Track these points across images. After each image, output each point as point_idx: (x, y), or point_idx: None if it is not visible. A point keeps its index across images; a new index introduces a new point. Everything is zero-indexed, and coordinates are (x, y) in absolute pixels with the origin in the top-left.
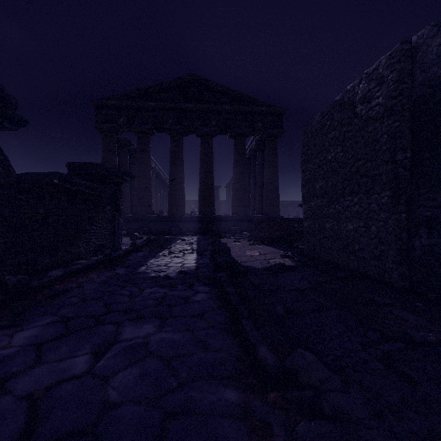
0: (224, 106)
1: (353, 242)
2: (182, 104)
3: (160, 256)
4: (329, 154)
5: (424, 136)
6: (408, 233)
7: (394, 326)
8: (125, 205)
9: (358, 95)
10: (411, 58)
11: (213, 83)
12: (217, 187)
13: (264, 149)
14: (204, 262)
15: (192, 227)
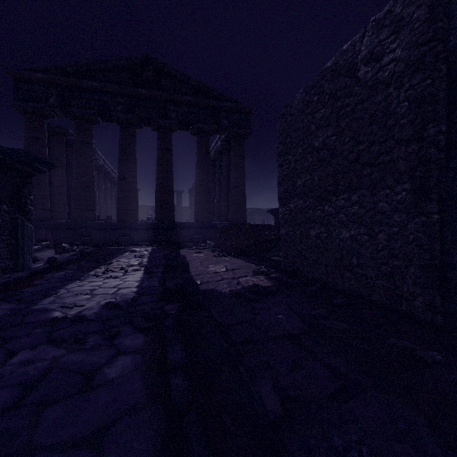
0: (186, 97)
1: (349, 255)
2: (135, 88)
3: (89, 277)
4: (316, 140)
5: None
6: (442, 243)
7: None
8: (59, 209)
9: (361, 52)
10: None
11: (173, 69)
12: (179, 191)
13: (230, 150)
14: (150, 284)
15: (147, 236)
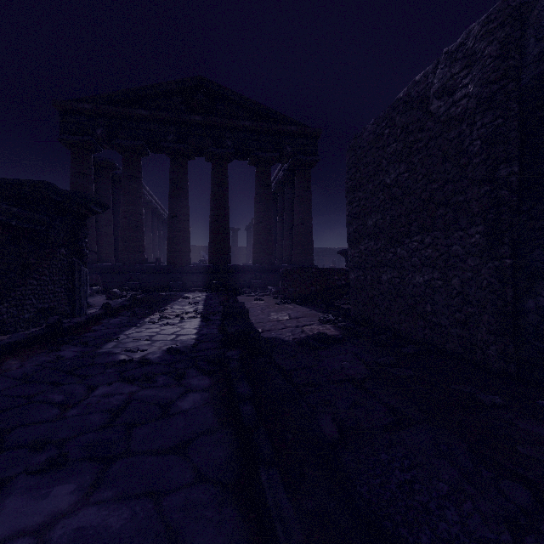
0: (243, 122)
1: (423, 302)
2: (187, 115)
3: (145, 324)
4: (388, 176)
5: (543, 139)
6: (514, 289)
7: (540, 463)
8: (106, 251)
9: (434, 86)
10: (519, 21)
11: (229, 91)
12: (235, 229)
13: (294, 181)
14: (209, 331)
15: (200, 281)
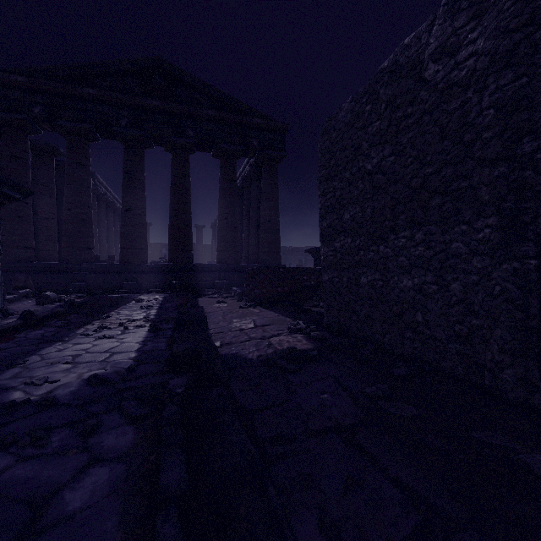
0: (206, 110)
1: (412, 310)
2: (143, 99)
3: (76, 337)
4: (369, 161)
5: None
6: (540, 298)
7: None
8: (47, 247)
9: (430, 46)
10: None
11: (190, 76)
12: (200, 226)
13: (260, 177)
14: (154, 347)
15: (158, 281)
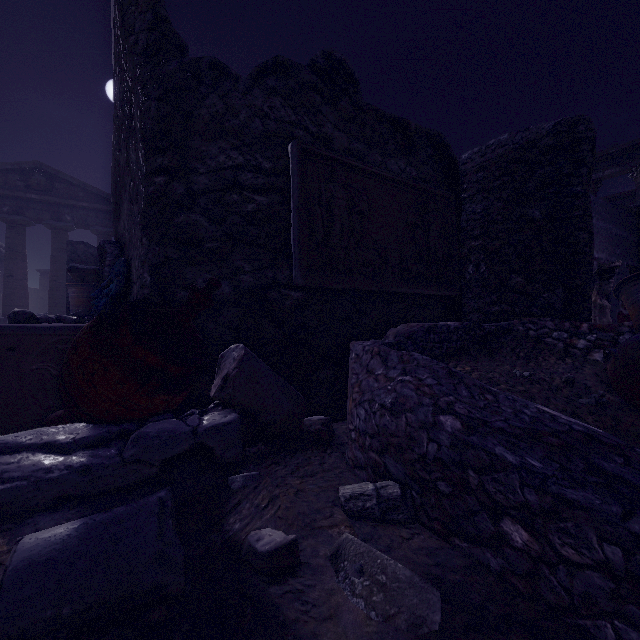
0: (81, 203)
1: None
2: (23, 193)
3: None
4: None
5: None
6: None
7: None
8: None
9: None
10: None
11: (67, 176)
12: None
13: None
14: None
15: None
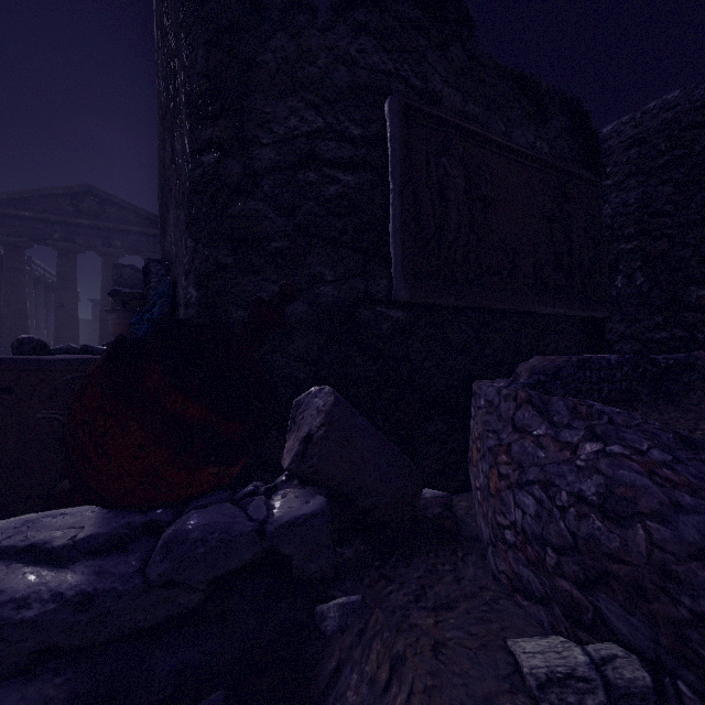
0: (132, 227)
1: None
2: (74, 219)
3: None
4: None
5: None
6: None
7: None
8: None
9: None
10: None
11: (118, 199)
12: None
13: None
14: None
15: None
